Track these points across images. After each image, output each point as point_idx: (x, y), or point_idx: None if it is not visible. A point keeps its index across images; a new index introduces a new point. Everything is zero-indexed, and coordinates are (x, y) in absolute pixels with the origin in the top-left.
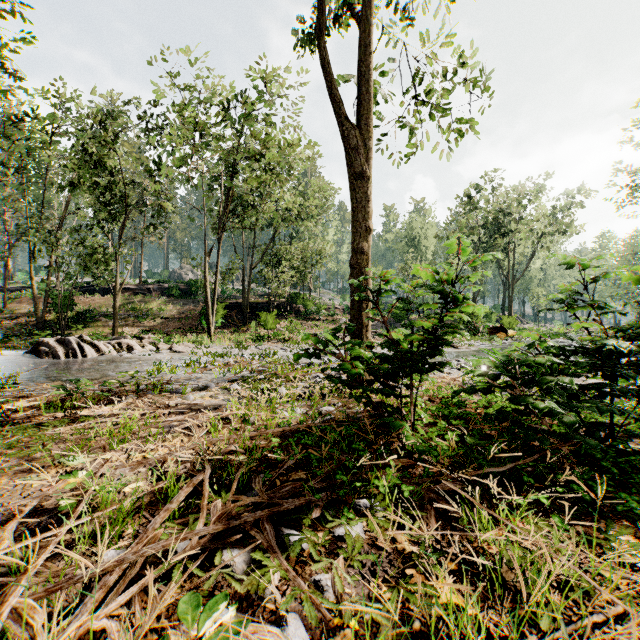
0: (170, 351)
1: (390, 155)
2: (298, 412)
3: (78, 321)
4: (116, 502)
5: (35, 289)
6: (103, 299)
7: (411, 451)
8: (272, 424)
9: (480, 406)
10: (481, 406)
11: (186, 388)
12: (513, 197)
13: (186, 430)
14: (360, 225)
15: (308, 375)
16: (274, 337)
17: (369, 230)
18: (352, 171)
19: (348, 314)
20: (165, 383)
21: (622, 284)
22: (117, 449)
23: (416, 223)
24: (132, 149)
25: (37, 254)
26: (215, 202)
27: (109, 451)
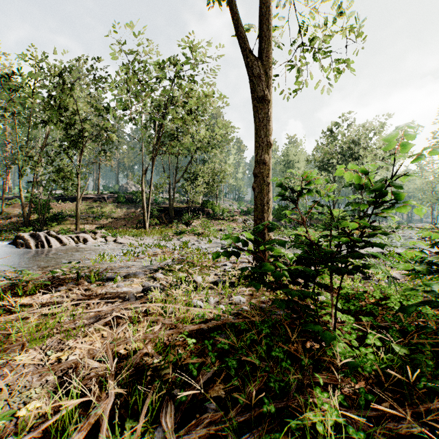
0: (114, 242)
1: (280, 92)
2: (211, 301)
3: (53, 220)
4: (1, 437)
5: (22, 197)
6: (72, 205)
7: (332, 357)
8: (188, 318)
9: (377, 298)
10: (378, 298)
11: (117, 277)
12: (362, 132)
13: (109, 321)
14: (262, 140)
15: (218, 263)
16: (191, 232)
17: (270, 145)
18: (255, 96)
19: (243, 215)
20: (102, 271)
21: (438, 194)
22: (37, 346)
23: (291, 151)
24: (93, 101)
25: (23, 173)
26: (150, 136)
27: (28, 349)
